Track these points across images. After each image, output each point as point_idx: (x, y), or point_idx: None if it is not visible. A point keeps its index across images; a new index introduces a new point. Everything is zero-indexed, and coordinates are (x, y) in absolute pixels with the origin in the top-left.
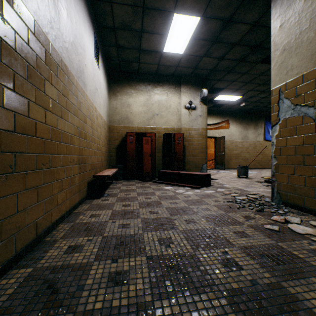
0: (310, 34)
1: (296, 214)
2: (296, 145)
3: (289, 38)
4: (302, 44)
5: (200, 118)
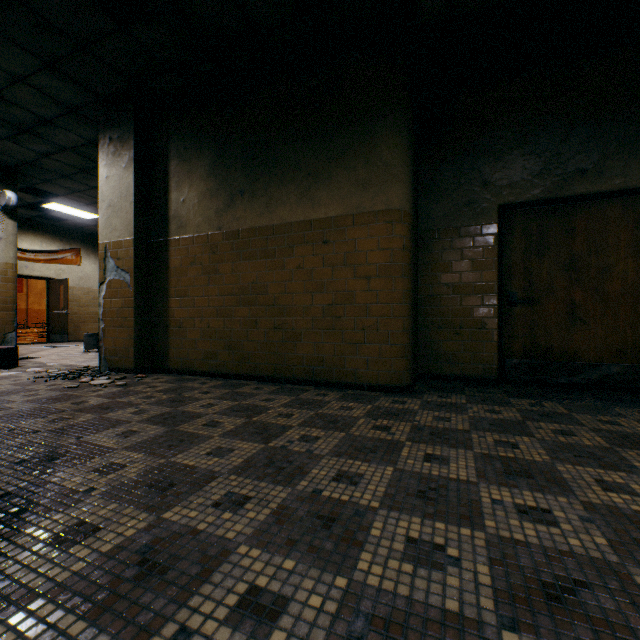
0: (128, 205)
1: (114, 375)
2: (119, 308)
3: (114, 197)
4: (123, 210)
5: (1, 243)
